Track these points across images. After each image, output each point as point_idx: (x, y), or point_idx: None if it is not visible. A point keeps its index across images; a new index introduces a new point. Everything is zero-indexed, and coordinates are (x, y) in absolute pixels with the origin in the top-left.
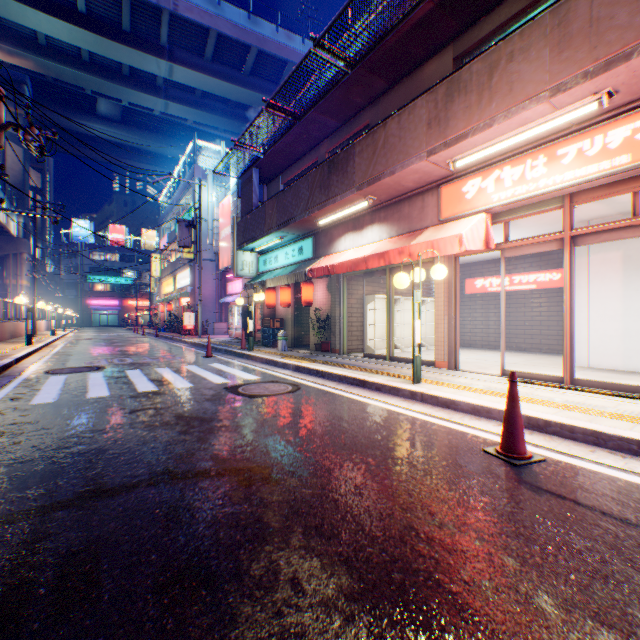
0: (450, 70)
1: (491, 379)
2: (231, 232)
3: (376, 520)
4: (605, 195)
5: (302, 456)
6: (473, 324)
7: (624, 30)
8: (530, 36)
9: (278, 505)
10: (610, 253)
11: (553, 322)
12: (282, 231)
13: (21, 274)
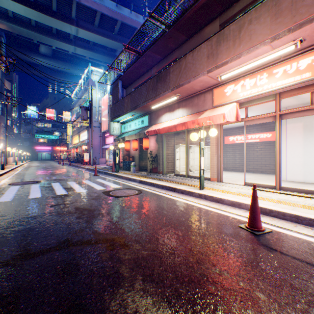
0: (218, 30)
1: (239, 187)
2: (107, 113)
3: (183, 270)
4: (297, 93)
5: (142, 231)
6: (228, 159)
7: (309, 7)
8: (260, 11)
9: (128, 262)
10: (297, 123)
11: (267, 158)
12: (133, 112)
13: (0, 133)
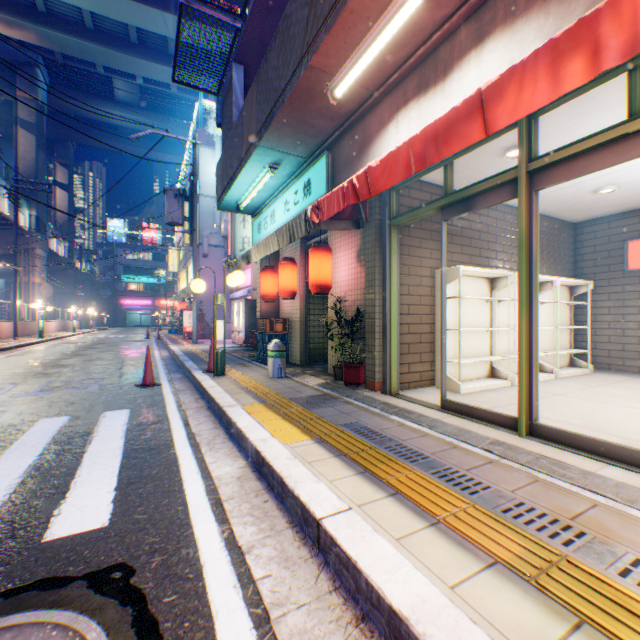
0: None
1: None
2: None
3: None
4: None
5: None
6: None
7: None
8: None
9: None
10: None
11: None
12: (267, 144)
13: (33, 271)
